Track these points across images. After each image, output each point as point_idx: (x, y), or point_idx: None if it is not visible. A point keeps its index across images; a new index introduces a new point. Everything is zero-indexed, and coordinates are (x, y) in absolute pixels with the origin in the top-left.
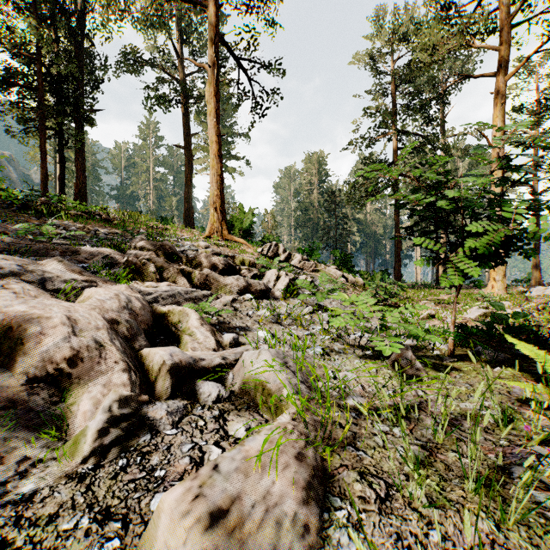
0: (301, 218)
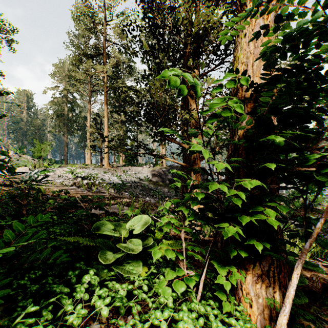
0: (14, 127)
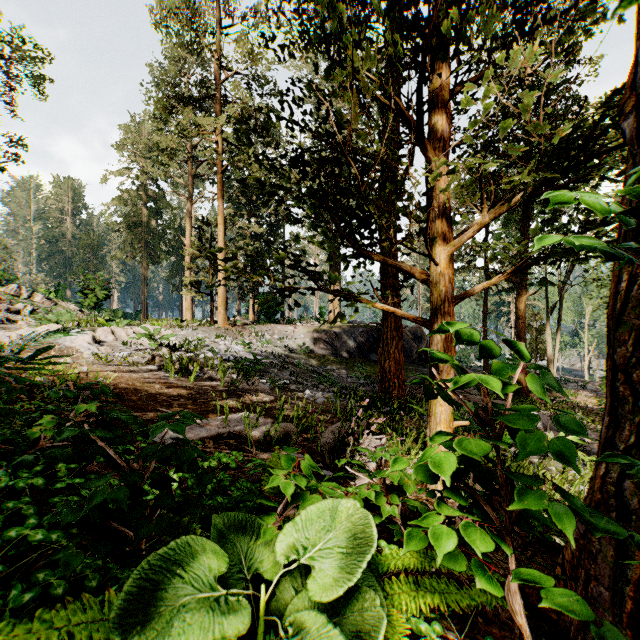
0: (48, 249)
